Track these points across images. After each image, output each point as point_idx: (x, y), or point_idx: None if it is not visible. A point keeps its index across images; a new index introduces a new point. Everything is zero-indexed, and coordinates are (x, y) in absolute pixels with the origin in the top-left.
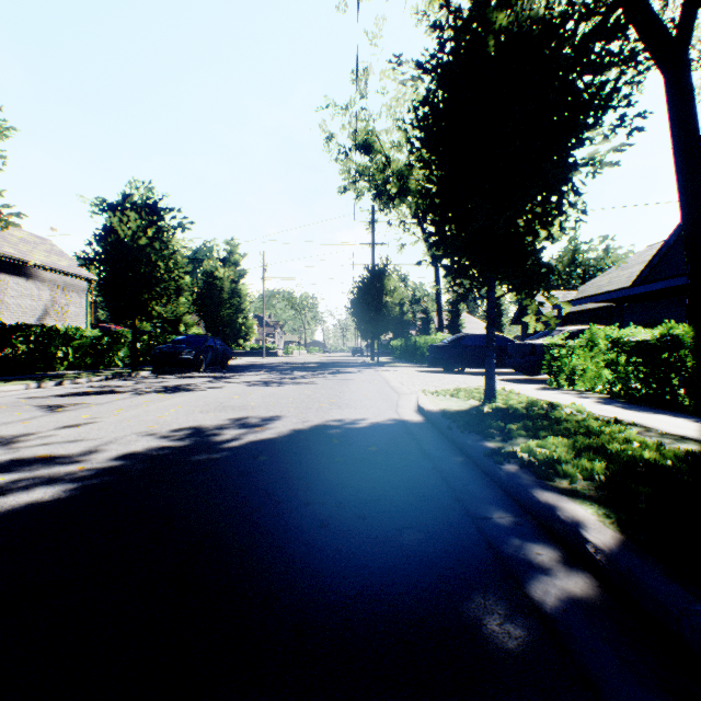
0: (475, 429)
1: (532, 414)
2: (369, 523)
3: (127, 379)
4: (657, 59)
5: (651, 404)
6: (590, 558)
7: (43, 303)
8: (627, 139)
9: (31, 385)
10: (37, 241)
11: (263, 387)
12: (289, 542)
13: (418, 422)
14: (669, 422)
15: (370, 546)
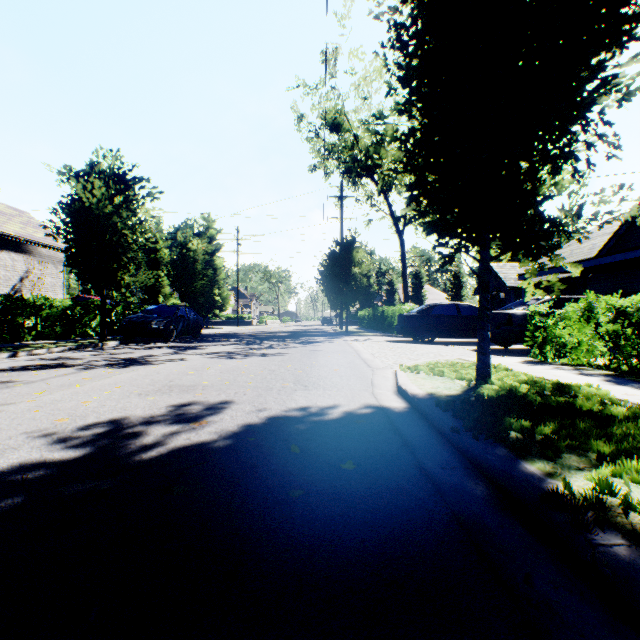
0: (495, 435)
1: (554, 404)
2: None
3: (91, 350)
4: None
5: None
6: None
7: (17, 274)
8: None
9: None
10: (14, 213)
11: (226, 359)
12: None
13: (403, 411)
14: None
15: None
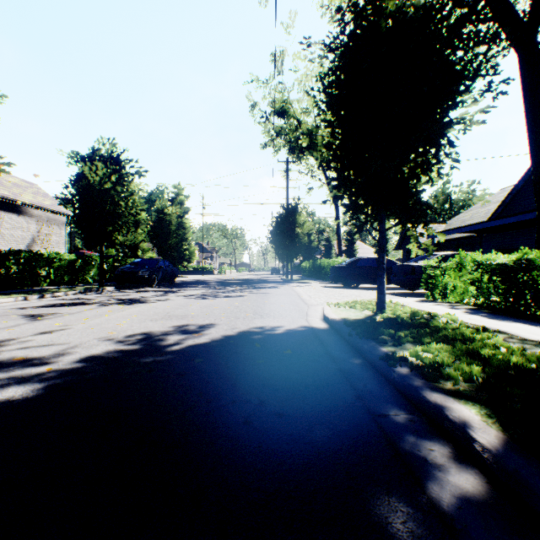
0: (371, 336)
1: (416, 323)
2: (286, 420)
3: (95, 293)
4: (513, 41)
5: (509, 314)
6: (478, 455)
7: (31, 234)
8: (493, 102)
9: (19, 297)
10: (27, 185)
11: (201, 299)
12: (217, 439)
13: (324, 329)
14: (526, 329)
15: (287, 442)
